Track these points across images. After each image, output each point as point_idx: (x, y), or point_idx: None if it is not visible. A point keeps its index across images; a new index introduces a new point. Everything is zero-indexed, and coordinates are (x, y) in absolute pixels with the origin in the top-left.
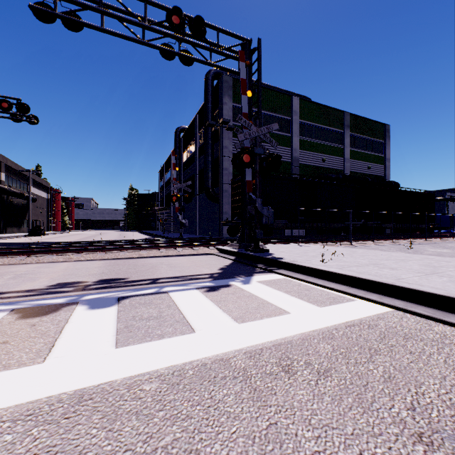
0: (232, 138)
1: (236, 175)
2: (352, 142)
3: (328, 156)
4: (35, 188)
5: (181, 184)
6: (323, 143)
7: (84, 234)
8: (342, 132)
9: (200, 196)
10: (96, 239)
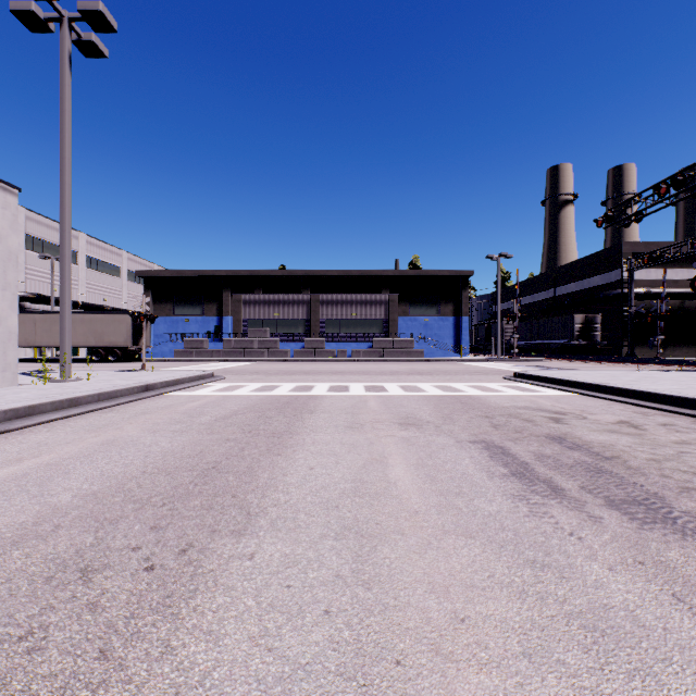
0: None
1: None
2: None
3: None
4: None
5: None
6: None
7: None
8: None
9: None
10: None
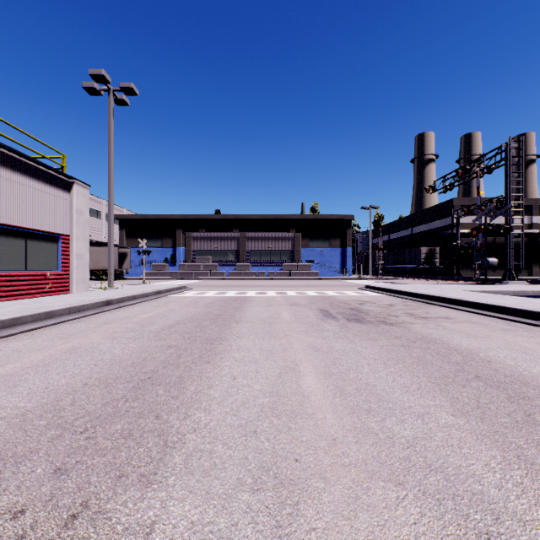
0: None
1: None
2: None
3: None
4: None
5: None
6: None
7: None
8: None
9: None
10: None
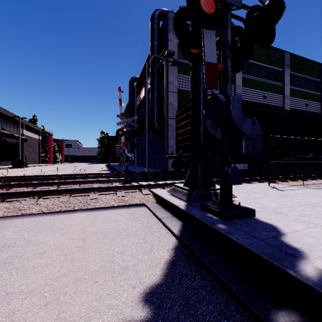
0: (177, 75)
1: (181, 107)
2: (291, 81)
3: (269, 93)
4: (28, 131)
5: (127, 119)
6: (264, 81)
7: (62, 166)
8: (282, 71)
9: (149, 133)
10: (54, 172)
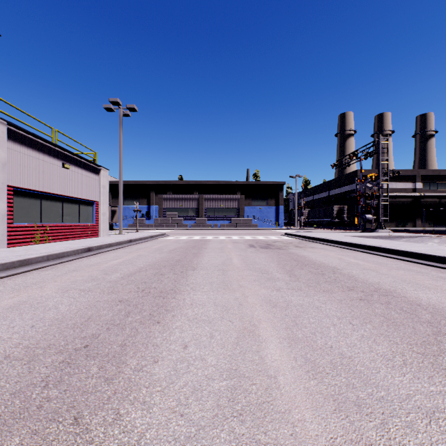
0: None
1: None
2: None
3: None
4: None
5: None
6: None
7: None
8: None
9: None
10: None
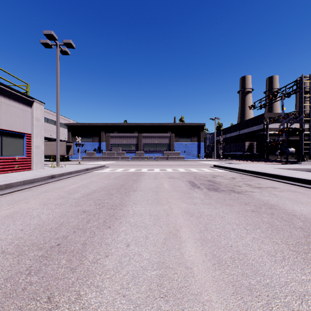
0: None
1: None
2: None
3: None
4: None
5: None
6: None
7: None
8: None
9: None
10: None
